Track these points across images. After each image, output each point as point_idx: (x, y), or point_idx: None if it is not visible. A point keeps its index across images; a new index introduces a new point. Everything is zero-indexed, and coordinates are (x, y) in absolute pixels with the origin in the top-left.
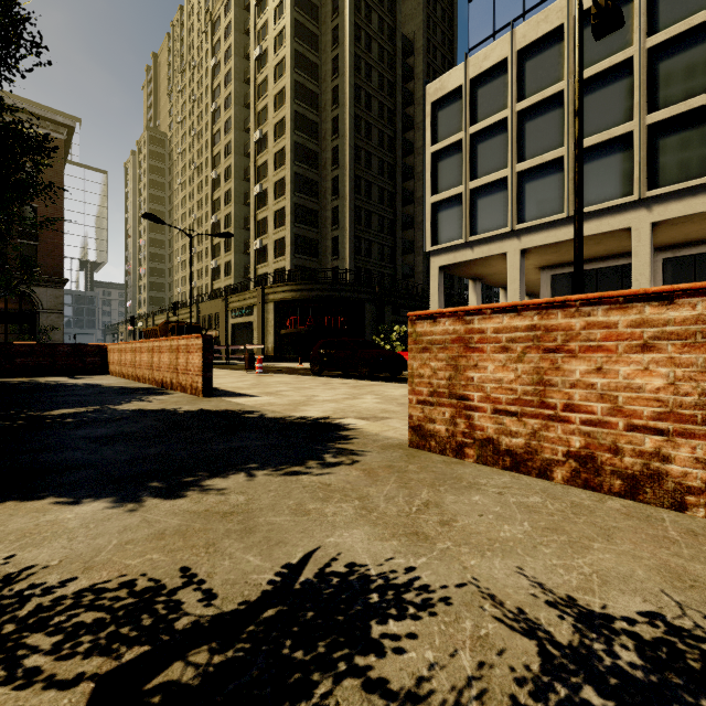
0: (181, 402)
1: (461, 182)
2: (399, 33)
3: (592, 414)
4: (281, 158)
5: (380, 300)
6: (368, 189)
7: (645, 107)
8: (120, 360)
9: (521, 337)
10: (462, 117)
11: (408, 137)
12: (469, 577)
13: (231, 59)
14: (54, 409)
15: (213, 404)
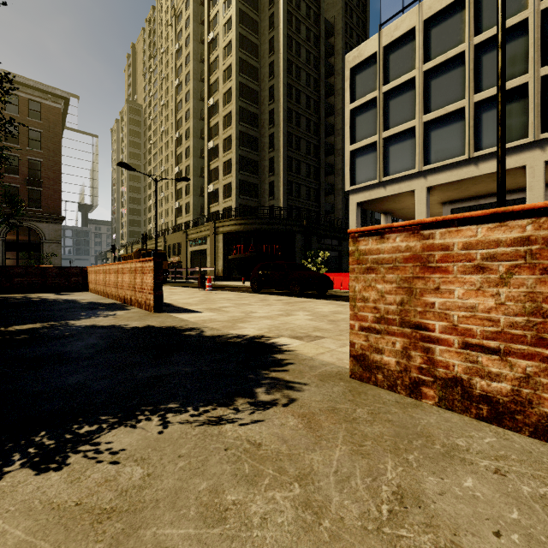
0: (133, 317)
1: (375, 133)
2: (323, 18)
3: None
4: (229, 119)
5: (307, 231)
6: (298, 143)
7: (540, 61)
8: (96, 279)
9: (505, 253)
10: (376, 79)
11: (330, 101)
12: None
13: (190, 44)
14: (17, 325)
15: (160, 320)
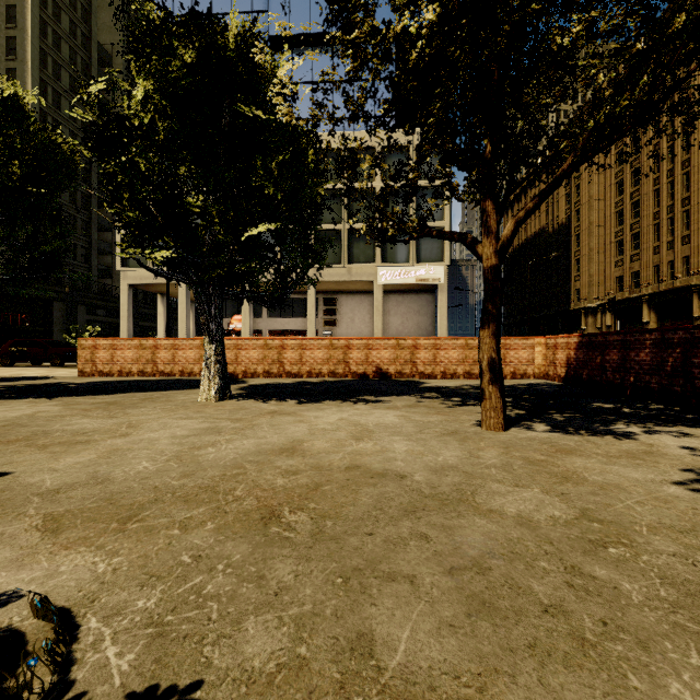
0: None
1: None
2: (96, 44)
3: (122, 362)
4: None
5: (71, 300)
6: None
7: None
8: None
9: (109, 346)
10: None
11: None
12: (83, 381)
13: None
14: None
15: None
